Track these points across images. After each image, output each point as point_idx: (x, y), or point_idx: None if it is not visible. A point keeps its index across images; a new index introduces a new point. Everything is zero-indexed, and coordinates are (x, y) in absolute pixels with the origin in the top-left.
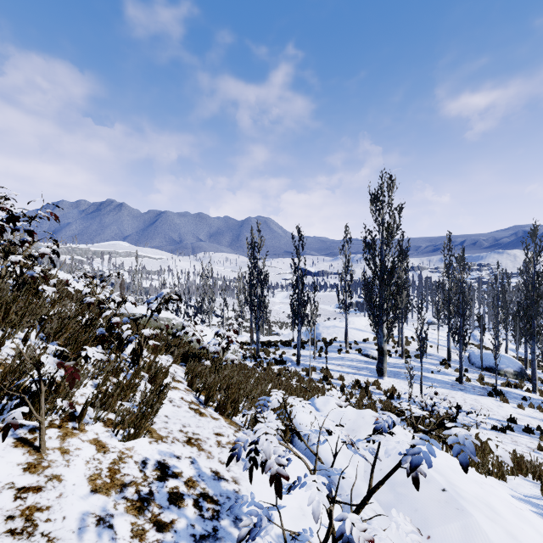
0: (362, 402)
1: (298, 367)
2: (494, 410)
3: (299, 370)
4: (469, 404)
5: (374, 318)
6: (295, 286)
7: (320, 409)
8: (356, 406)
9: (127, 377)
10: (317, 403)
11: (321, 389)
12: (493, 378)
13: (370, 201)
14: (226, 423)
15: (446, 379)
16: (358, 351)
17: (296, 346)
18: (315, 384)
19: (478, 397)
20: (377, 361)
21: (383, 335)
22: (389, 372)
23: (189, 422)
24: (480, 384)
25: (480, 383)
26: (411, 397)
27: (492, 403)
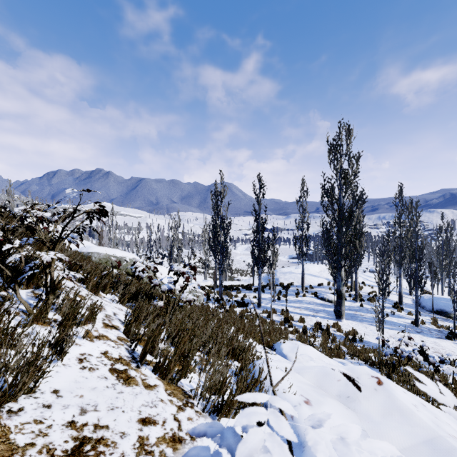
0: (327, 346)
1: (259, 309)
2: (456, 353)
3: (260, 312)
4: (431, 347)
5: (333, 262)
6: (256, 232)
7: (288, 356)
8: (323, 351)
9: (22, 323)
10: (284, 349)
11: (285, 332)
12: (445, 321)
13: (328, 151)
14: (165, 394)
15: (402, 322)
16: (314, 295)
17: (256, 290)
18: (278, 327)
19: (436, 340)
20: (336, 303)
21: (342, 279)
22: (345, 315)
23: (98, 401)
24: (435, 327)
25: (435, 325)
26: (385, 342)
27: (452, 346)
